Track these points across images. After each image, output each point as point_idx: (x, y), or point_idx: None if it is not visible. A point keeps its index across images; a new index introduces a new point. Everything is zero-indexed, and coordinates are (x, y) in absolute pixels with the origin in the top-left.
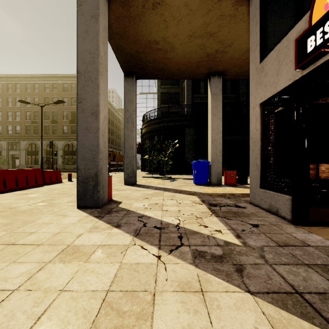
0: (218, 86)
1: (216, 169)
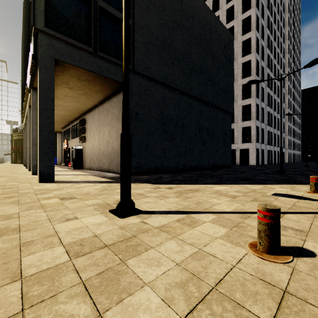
0: (60, 136)
1: (59, 160)
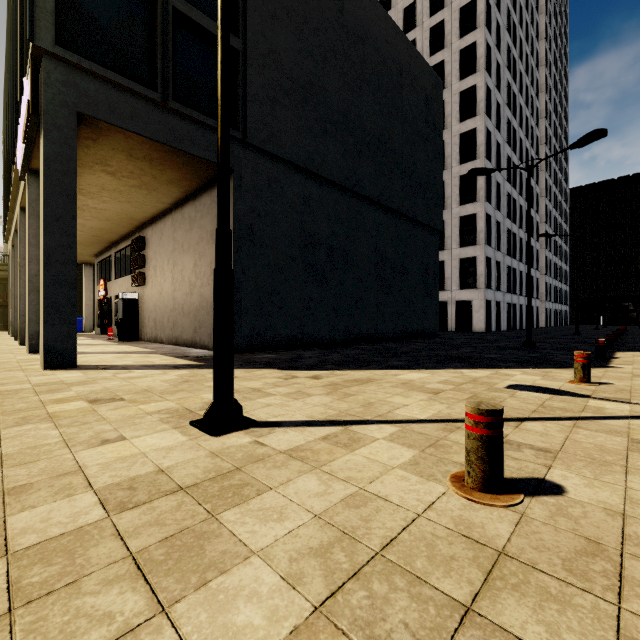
0: (91, 272)
1: (89, 323)
